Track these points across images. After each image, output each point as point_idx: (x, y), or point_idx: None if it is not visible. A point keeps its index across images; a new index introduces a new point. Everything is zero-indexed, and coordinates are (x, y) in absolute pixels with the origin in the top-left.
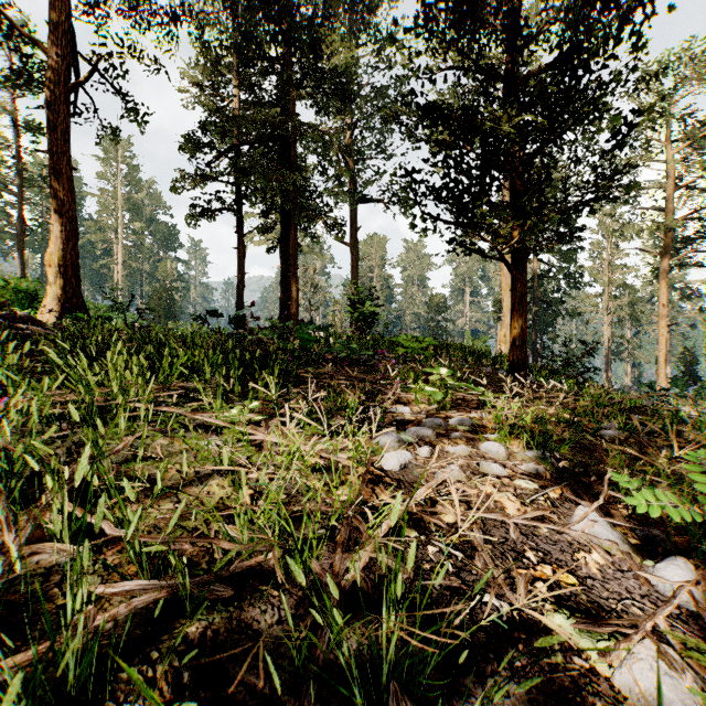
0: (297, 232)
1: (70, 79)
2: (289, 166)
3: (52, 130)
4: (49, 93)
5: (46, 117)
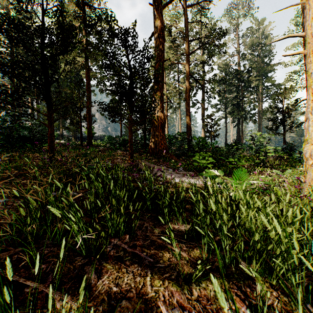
0: (243, 122)
1: (204, 107)
2: (241, 107)
3: (202, 116)
4: (202, 111)
5: (202, 114)
